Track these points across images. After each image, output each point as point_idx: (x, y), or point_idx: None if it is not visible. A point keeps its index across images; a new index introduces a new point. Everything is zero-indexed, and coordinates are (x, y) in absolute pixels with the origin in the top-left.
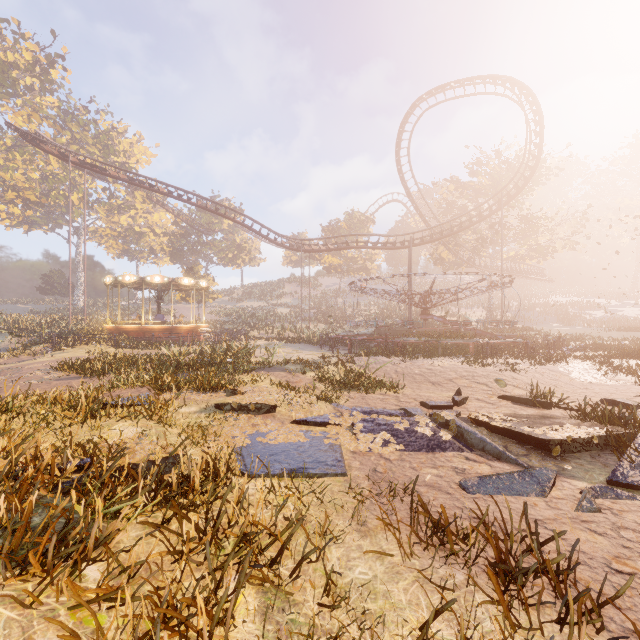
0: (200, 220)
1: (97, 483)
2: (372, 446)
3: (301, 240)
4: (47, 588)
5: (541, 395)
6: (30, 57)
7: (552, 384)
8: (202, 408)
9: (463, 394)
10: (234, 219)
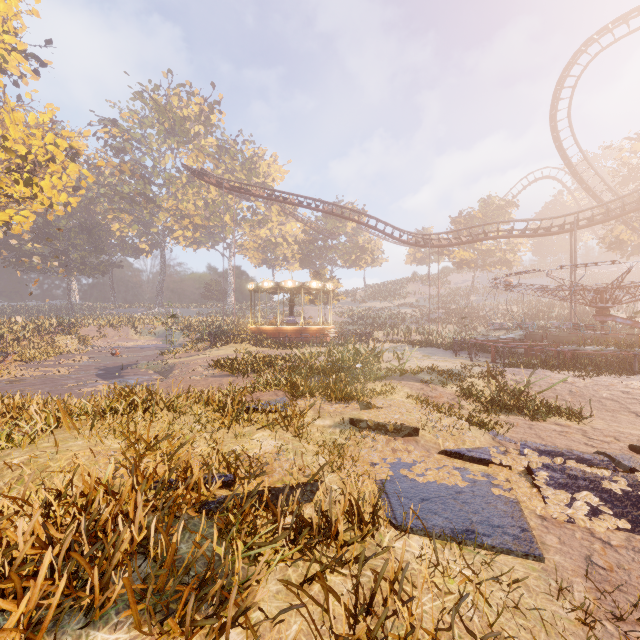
0: (326, 226)
1: (238, 514)
2: (571, 512)
3: (429, 235)
4: None
5: None
6: (197, 109)
7: None
8: (336, 422)
9: None
10: (358, 221)
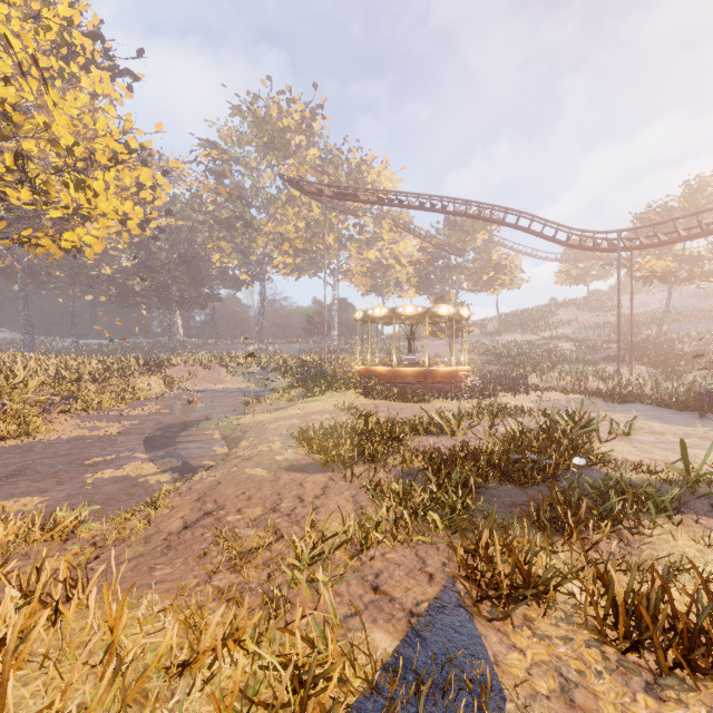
0: (449, 240)
1: None
2: None
3: (618, 232)
4: None
5: None
6: (298, 117)
7: None
8: None
9: None
10: (503, 221)
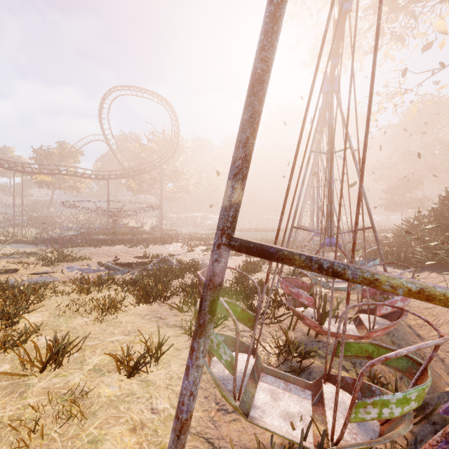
0: None
1: None
2: (71, 274)
3: (14, 162)
4: None
5: (147, 254)
6: None
7: (159, 252)
8: None
9: (120, 258)
10: None
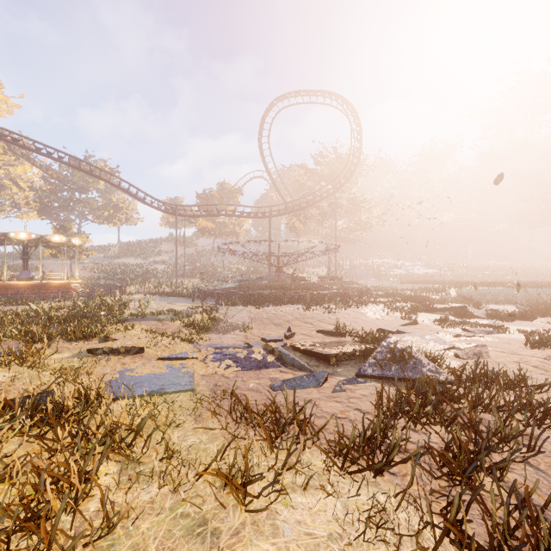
0: (73, 178)
1: None
2: (218, 370)
3: (176, 205)
4: None
5: (341, 328)
6: None
7: (354, 321)
8: (75, 354)
9: (294, 331)
10: (110, 181)
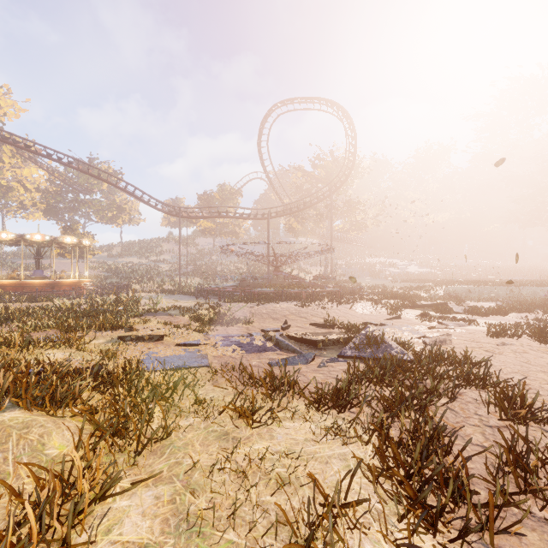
0: (78, 180)
1: (59, 375)
2: (226, 353)
3: (179, 208)
4: (54, 413)
5: (331, 321)
6: None
7: (344, 316)
8: (108, 340)
9: (290, 324)
10: (116, 185)
